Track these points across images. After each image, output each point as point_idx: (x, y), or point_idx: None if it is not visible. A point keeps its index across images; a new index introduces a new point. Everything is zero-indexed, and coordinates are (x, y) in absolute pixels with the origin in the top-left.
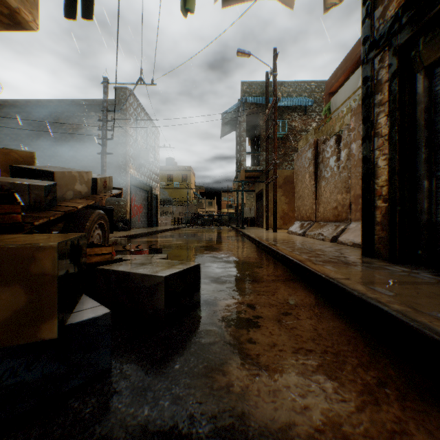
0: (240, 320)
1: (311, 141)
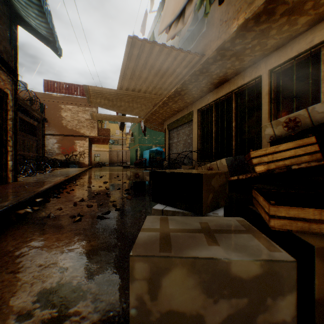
0: (60, 299)
1: None
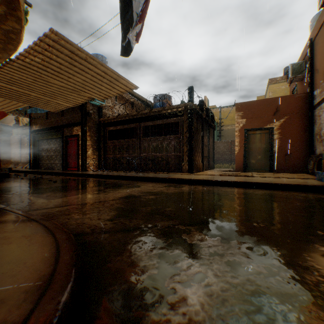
0: None
1: (20, 135)
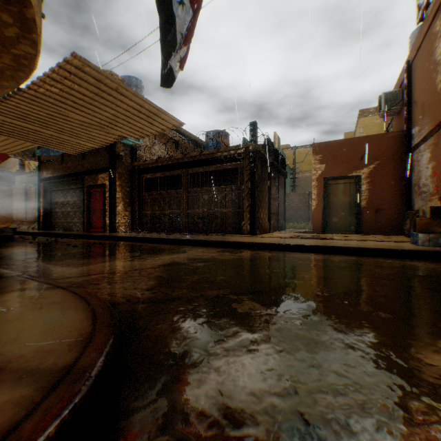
0: None
1: (25, 185)
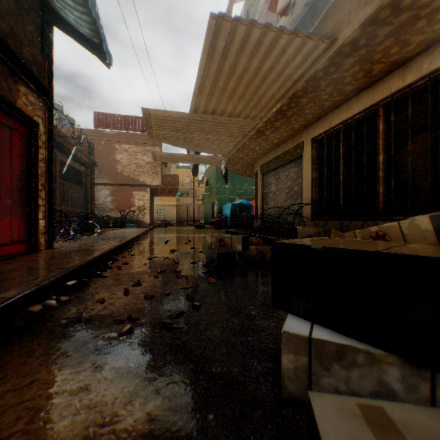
0: None
1: None
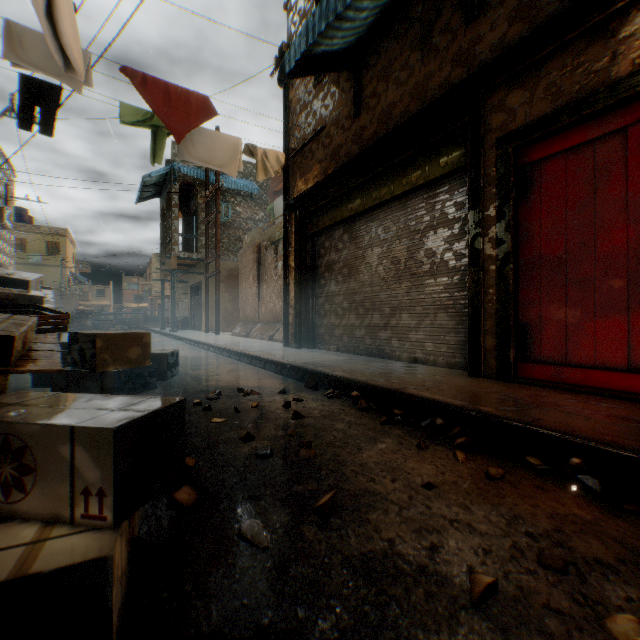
0: (207, 375)
1: (255, 244)
